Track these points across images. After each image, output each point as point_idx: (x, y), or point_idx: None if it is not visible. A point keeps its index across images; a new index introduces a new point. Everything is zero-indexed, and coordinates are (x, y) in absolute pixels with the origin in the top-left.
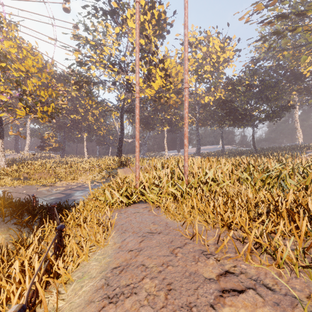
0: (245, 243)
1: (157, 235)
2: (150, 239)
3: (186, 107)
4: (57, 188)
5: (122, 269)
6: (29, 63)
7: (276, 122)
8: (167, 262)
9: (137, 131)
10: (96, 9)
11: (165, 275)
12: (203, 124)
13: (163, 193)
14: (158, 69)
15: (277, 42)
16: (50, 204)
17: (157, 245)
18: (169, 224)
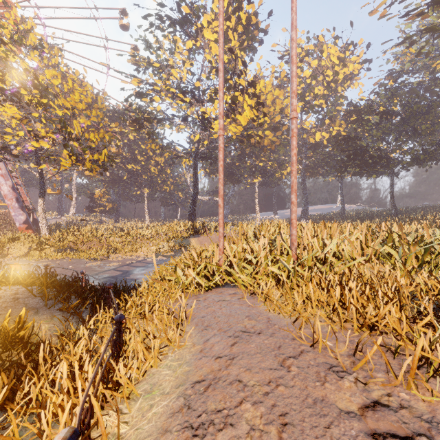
0: (402, 358)
1: (256, 336)
2: (246, 342)
3: (294, 147)
4: (111, 263)
5: (208, 384)
6: (76, 96)
7: (429, 167)
8: (277, 379)
9: (220, 184)
10: (161, 18)
11: (274, 400)
12: (312, 173)
13: (259, 274)
14: (246, 96)
15: (432, 44)
16: (105, 285)
17: (257, 351)
18: (273, 321)
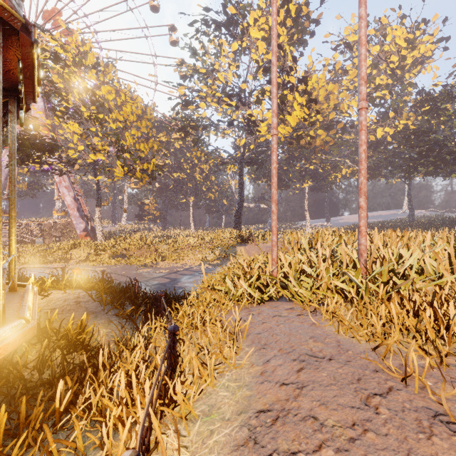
0: None
1: (326, 363)
2: (315, 368)
3: (363, 142)
4: (160, 271)
5: (275, 416)
6: (128, 109)
7: None
8: (363, 422)
9: (274, 188)
10: (206, 23)
11: (364, 450)
12: (372, 175)
13: (319, 288)
14: (296, 94)
15: None
16: (156, 293)
17: (331, 382)
18: (345, 345)
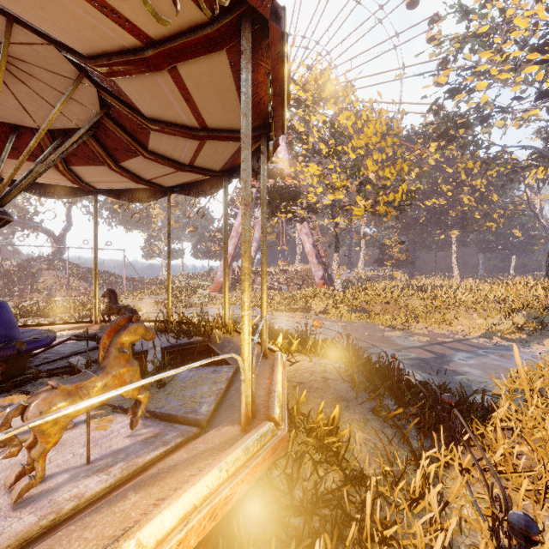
0: None
1: None
2: None
3: None
4: (415, 337)
5: None
6: (370, 129)
7: None
8: None
9: None
10: None
11: None
12: None
13: None
14: None
15: None
16: (438, 394)
17: None
18: None
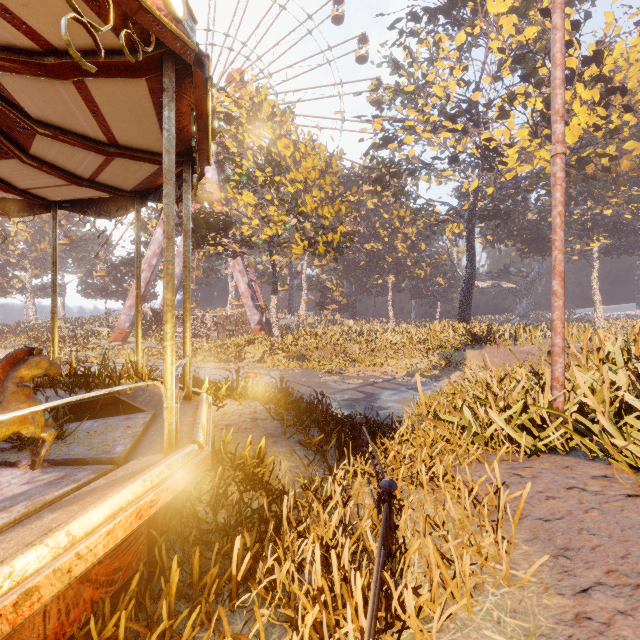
0: None
1: None
2: None
3: None
4: (350, 380)
5: None
6: (309, 164)
7: None
8: None
9: (557, 251)
10: (414, 17)
11: None
12: None
13: None
14: (578, 86)
15: None
16: (353, 418)
17: None
18: None
